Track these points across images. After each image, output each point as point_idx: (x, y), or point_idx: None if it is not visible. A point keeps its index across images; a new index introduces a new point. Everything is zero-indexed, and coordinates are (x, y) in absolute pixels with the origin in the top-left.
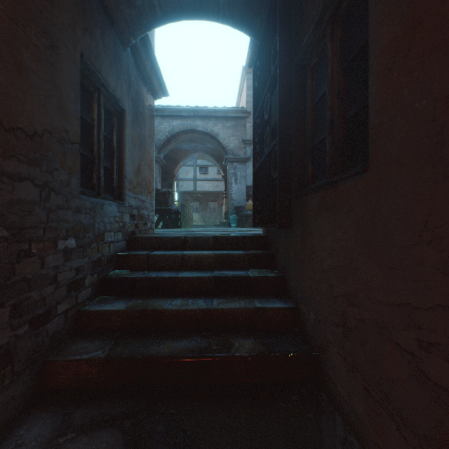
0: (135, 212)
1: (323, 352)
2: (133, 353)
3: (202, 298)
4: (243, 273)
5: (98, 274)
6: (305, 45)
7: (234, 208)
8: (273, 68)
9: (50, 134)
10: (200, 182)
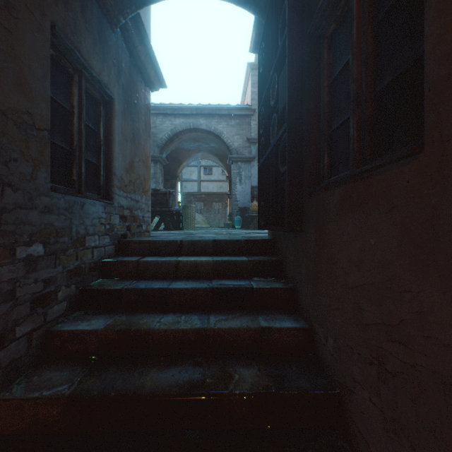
0: (126, 213)
1: (346, 392)
2: (106, 389)
3: (197, 314)
4: (246, 283)
5: (77, 285)
6: (321, 8)
7: (239, 209)
8: (282, 41)
9: (3, 115)
10: (205, 183)
